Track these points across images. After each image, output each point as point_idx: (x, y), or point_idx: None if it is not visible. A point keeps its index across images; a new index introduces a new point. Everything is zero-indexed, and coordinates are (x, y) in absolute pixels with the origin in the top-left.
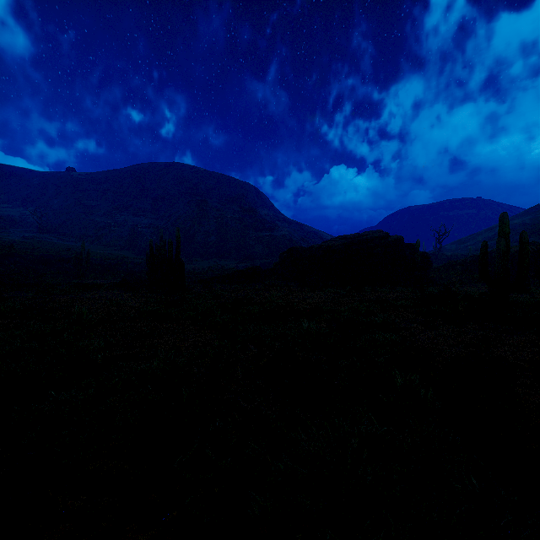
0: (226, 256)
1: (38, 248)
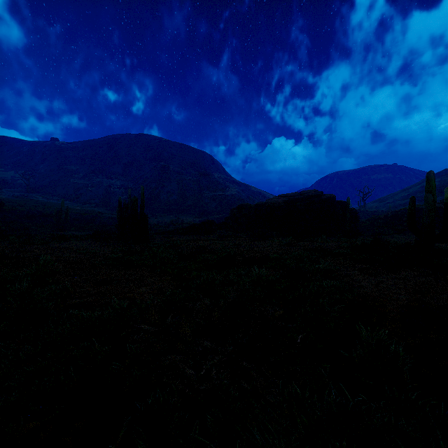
0: (185, 212)
1: (25, 205)
